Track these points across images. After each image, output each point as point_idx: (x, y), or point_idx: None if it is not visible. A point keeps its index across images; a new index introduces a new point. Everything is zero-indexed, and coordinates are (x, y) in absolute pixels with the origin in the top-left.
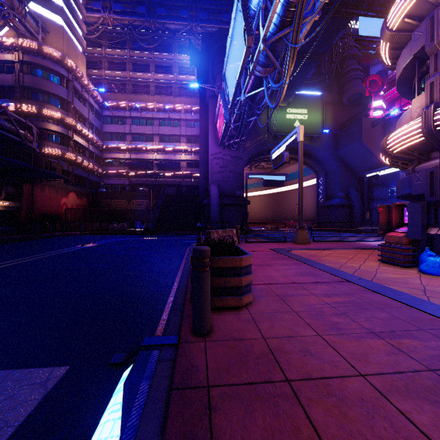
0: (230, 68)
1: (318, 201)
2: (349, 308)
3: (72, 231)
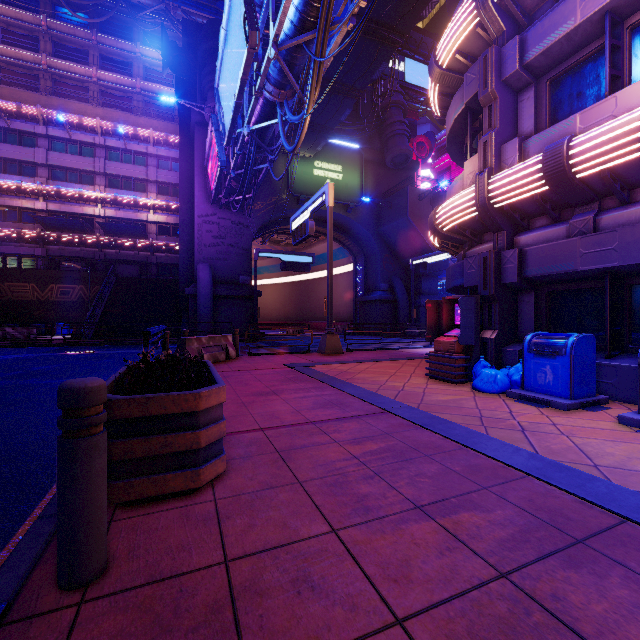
0: (226, 79)
1: (356, 295)
2: (386, 462)
3: None
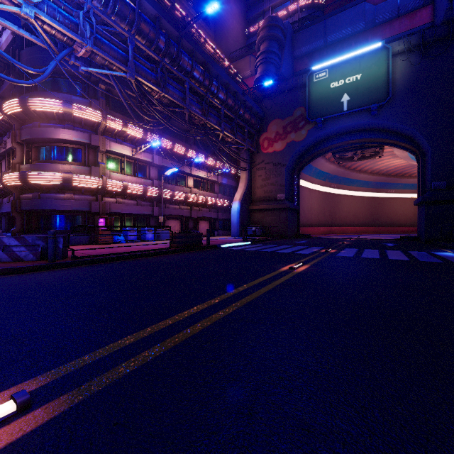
0: None
1: None
2: None
3: None
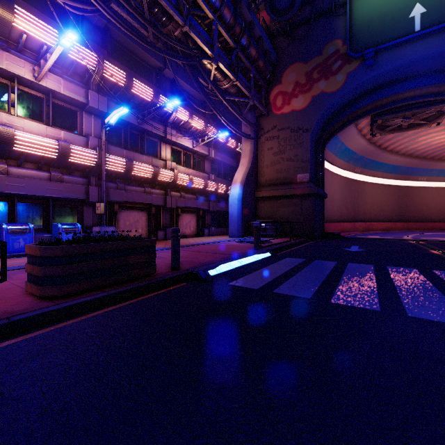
0: None
1: None
2: None
3: None
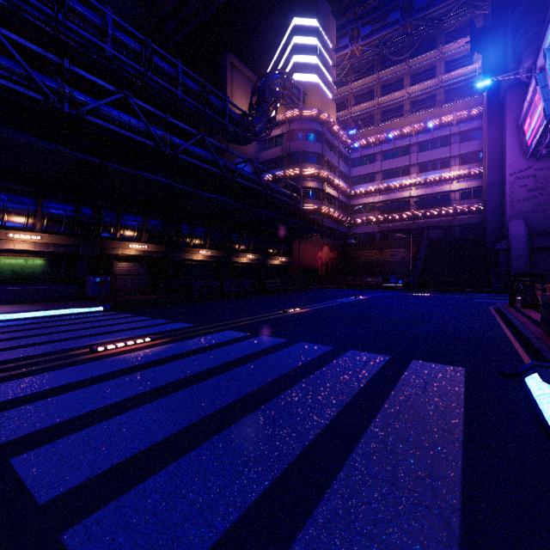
0: None
1: None
2: None
3: (328, 284)
